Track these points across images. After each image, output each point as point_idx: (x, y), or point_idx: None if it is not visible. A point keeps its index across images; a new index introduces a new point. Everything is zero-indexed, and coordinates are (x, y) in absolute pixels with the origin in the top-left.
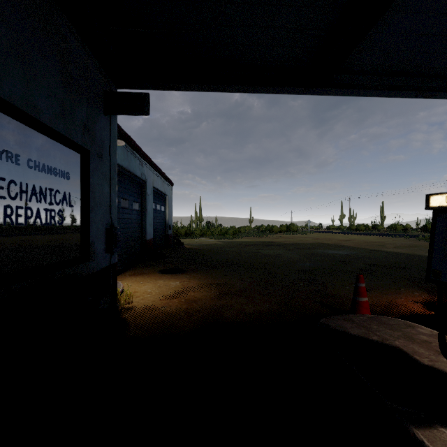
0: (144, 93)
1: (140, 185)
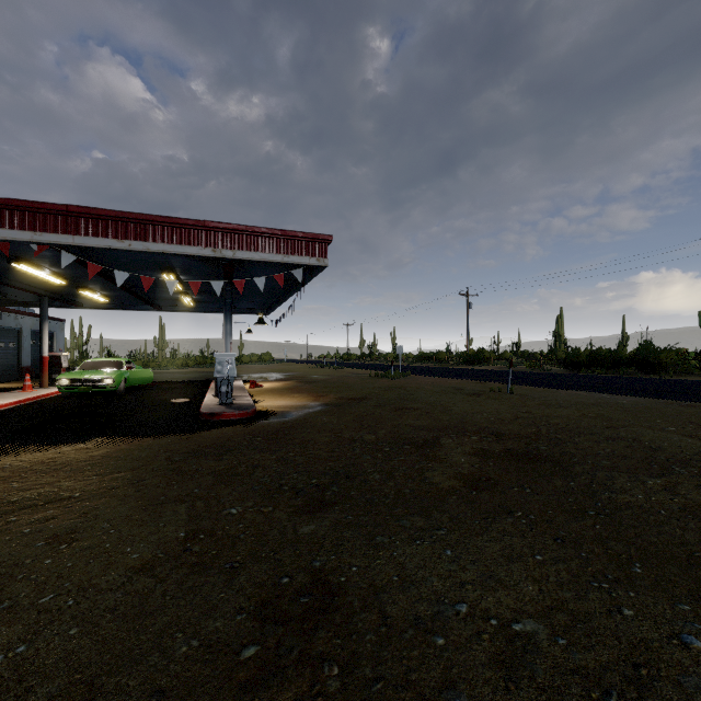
0: (1, 313)
1: (17, 331)
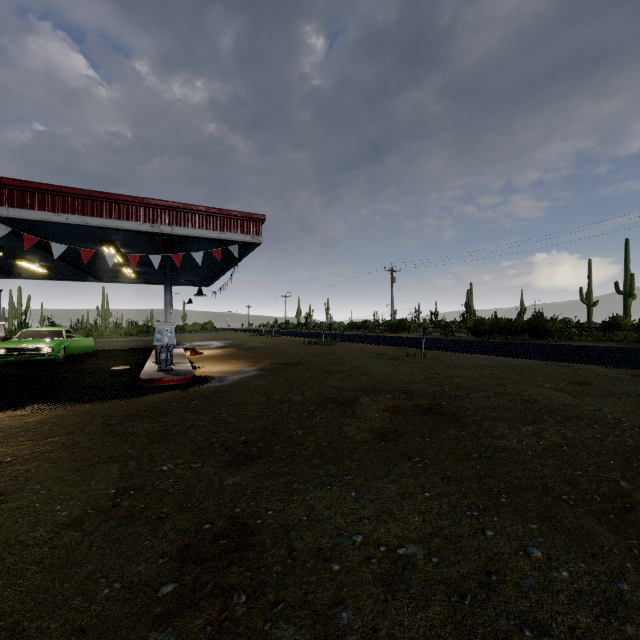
0: None
1: None
